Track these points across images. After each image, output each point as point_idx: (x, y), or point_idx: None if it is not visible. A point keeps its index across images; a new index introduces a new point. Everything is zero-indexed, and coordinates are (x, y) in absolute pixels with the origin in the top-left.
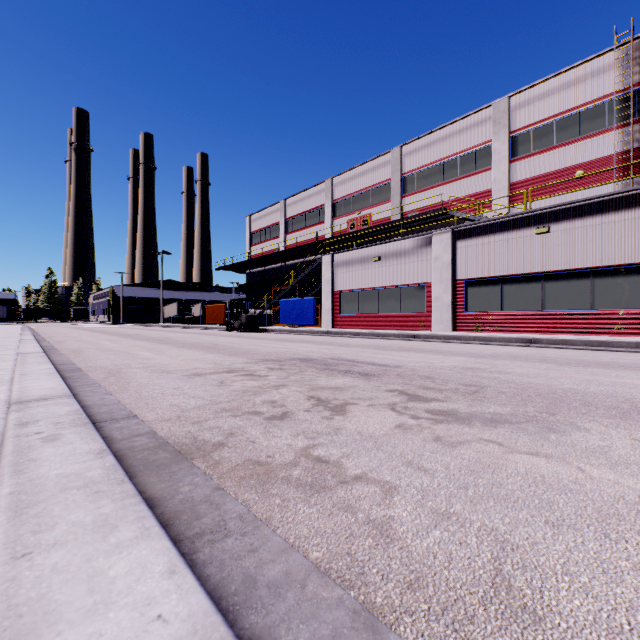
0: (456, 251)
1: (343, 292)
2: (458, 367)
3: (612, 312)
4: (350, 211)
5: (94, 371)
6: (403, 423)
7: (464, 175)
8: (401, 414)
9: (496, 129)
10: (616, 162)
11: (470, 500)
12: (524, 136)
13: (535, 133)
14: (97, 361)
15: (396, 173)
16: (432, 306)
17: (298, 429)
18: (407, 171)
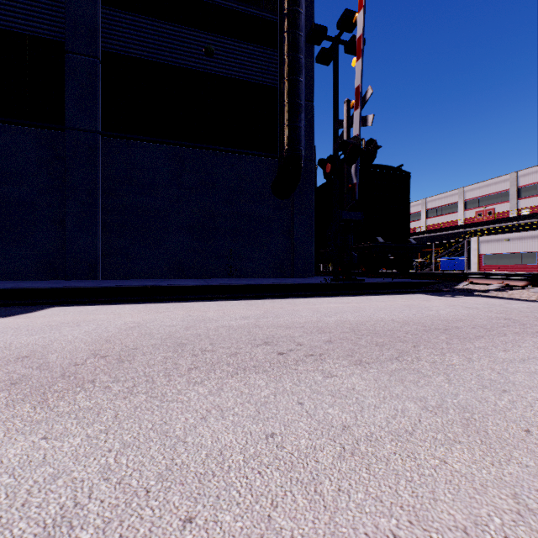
0: None
1: (484, 255)
2: None
3: None
4: (477, 206)
5: None
6: None
7: None
8: None
9: None
10: None
11: None
12: None
13: None
14: None
15: (513, 186)
16: None
17: None
18: (521, 185)
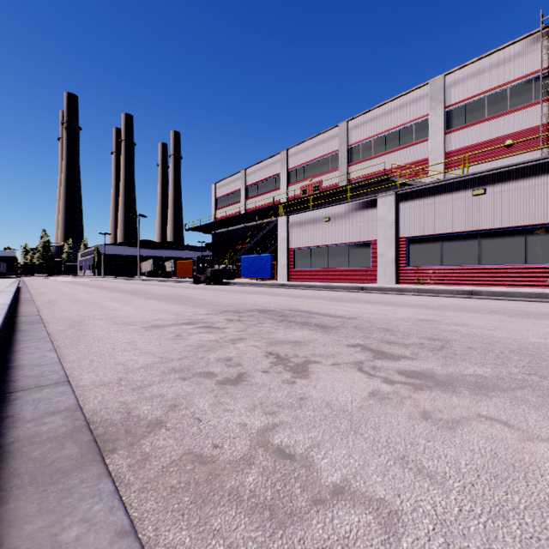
0: (399, 212)
1: (297, 249)
2: (413, 319)
3: (545, 266)
4: (303, 179)
5: (56, 323)
6: (377, 390)
7: (404, 146)
8: (371, 376)
9: (433, 104)
10: (542, 132)
11: (524, 548)
12: (458, 110)
13: (468, 107)
14: (65, 312)
15: (343, 145)
16: (377, 261)
17: (255, 399)
18: (353, 143)
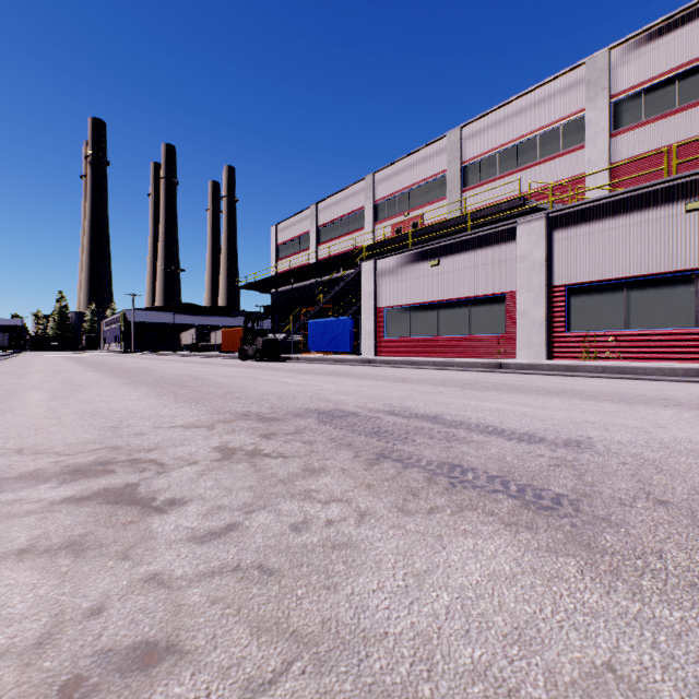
0: (553, 245)
1: (389, 309)
2: None
3: None
4: (395, 213)
5: None
6: None
7: (546, 158)
8: None
9: (591, 93)
10: None
11: None
12: (631, 100)
13: (647, 94)
14: None
15: (454, 162)
16: (516, 324)
17: None
18: (469, 158)
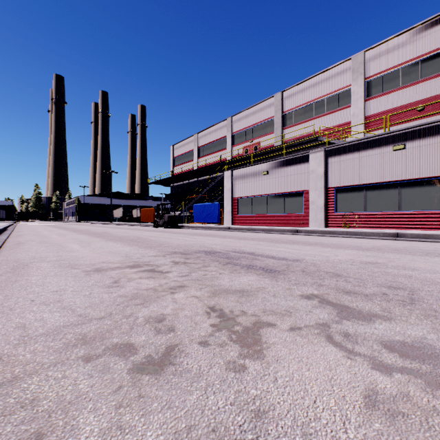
0: (328, 165)
1: (240, 198)
2: (356, 261)
3: None
4: (244, 140)
5: (2, 265)
6: (373, 389)
7: (330, 111)
8: (351, 355)
9: (354, 76)
10: None
11: None
12: (376, 81)
13: (385, 78)
14: (22, 253)
15: (278, 111)
16: (309, 208)
17: (180, 414)
18: (287, 110)
